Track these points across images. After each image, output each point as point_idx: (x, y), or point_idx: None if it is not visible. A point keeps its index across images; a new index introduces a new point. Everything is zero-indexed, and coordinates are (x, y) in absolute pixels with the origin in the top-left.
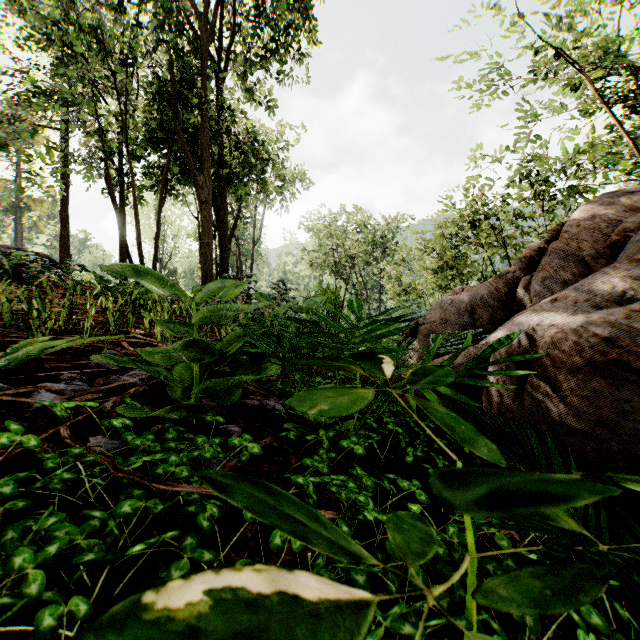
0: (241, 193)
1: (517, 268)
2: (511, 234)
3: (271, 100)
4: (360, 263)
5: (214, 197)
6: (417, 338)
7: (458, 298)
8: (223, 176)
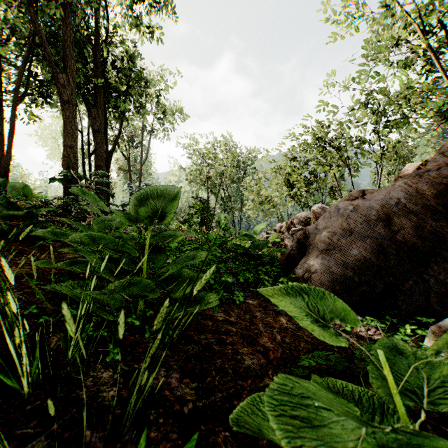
0: (120, 108)
1: (439, 165)
2: (349, 157)
3: (151, 32)
4: (226, 182)
5: (89, 107)
6: (310, 254)
7: (360, 203)
8: (99, 87)
